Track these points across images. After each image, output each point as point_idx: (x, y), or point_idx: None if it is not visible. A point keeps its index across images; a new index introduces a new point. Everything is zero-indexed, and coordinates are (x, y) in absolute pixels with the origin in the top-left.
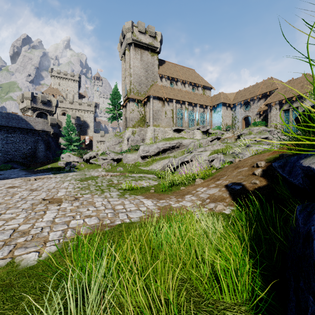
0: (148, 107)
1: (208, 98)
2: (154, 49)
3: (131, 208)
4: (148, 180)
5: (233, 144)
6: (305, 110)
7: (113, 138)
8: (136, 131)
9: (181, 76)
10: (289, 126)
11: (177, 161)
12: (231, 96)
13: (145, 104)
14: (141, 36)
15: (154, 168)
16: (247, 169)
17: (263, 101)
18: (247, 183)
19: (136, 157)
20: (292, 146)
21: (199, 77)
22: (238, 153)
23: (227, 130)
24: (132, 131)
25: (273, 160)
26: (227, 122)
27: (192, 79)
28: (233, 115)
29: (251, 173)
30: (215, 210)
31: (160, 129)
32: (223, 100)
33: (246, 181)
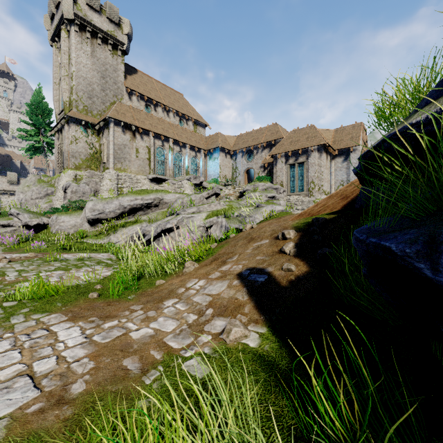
0: (106, 138)
1: (202, 139)
2: (117, 44)
3: (3, 371)
4: (96, 266)
5: (237, 204)
6: (433, 120)
7: (35, 186)
8: (83, 176)
9: (163, 99)
10: (295, 184)
11: (154, 229)
12: (231, 140)
13: (100, 131)
14: (94, 15)
15: (113, 241)
16: (268, 243)
17: (268, 151)
18: (276, 269)
19: (78, 222)
20: (324, 207)
21: (189, 106)
22: (248, 216)
23: (226, 184)
24: (75, 175)
25: (304, 227)
26: (226, 174)
27: (180, 108)
28: (233, 165)
29: (277, 250)
30: (227, 340)
31: (127, 176)
32: (222, 144)
33: (273, 266)
